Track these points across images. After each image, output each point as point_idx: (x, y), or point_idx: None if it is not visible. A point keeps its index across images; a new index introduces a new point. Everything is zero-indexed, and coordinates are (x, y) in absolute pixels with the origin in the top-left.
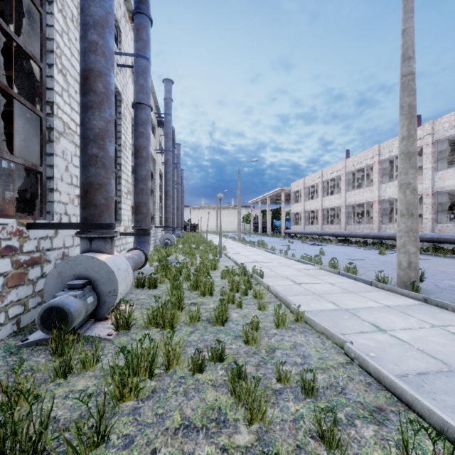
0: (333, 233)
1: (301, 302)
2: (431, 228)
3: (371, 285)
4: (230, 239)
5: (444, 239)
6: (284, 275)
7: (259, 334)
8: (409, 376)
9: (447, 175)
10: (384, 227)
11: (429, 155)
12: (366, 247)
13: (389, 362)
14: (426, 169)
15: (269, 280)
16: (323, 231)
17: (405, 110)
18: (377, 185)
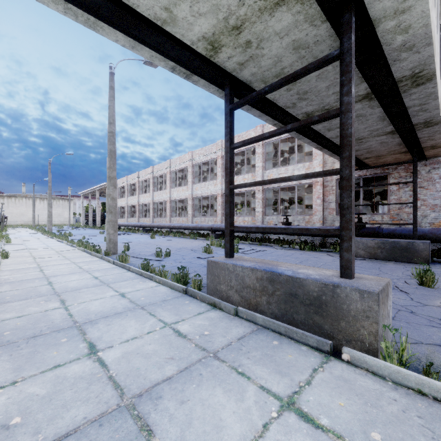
0: (141, 225)
1: (13, 267)
2: (191, 220)
3: (91, 255)
4: (40, 233)
5: (189, 227)
6: (35, 255)
7: None
8: (15, 281)
9: (198, 187)
10: (173, 219)
11: (191, 173)
12: (156, 234)
13: (15, 279)
14: (189, 182)
15: (13, 259)
16: (135, 223)
17: (109, 152)
18: (169, 189)
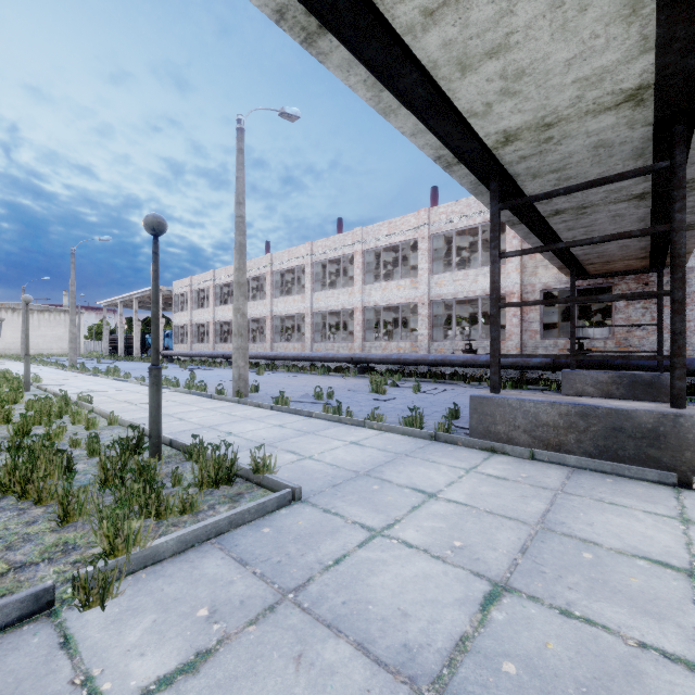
0: (223, 354)
1: (126, 415)
2: (310, 347)
3: (211, 398)
4: (54, 368)
5: (313, 358)
6: (124, 400)
7: (66, 436)
8: (173, 433)
9: (321, 297)
10: (277, 346)
11: (309, 275)
12: (255, 369)
13: (168, 430)
14: (307, 288)
15: (100, 405)
16: (213, 351)
17: (237, 246)
18: (270, 298)
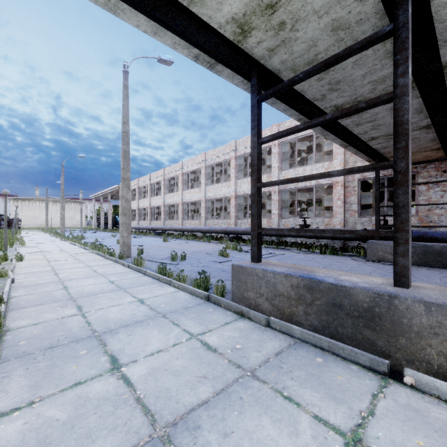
0: (152, 227)
1: (28, 270)
2: (204, 223)
3: (105, 258)
4: (53, 235)
5: (202, 230)
6: (49, 258)
7: None
8: (29, 285)
9: (211, 189)
10: (185, 222)
11: (203, 174)
12: (168, 237)
13: (30, 283)
14: (202, 184)
15: (27, 262)
16: (147, 226)
17: (123, 153)
18: (181, 191)
